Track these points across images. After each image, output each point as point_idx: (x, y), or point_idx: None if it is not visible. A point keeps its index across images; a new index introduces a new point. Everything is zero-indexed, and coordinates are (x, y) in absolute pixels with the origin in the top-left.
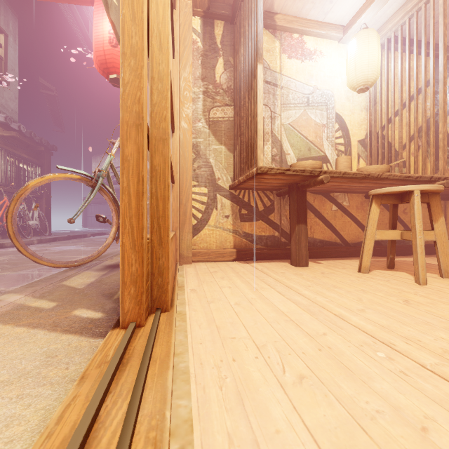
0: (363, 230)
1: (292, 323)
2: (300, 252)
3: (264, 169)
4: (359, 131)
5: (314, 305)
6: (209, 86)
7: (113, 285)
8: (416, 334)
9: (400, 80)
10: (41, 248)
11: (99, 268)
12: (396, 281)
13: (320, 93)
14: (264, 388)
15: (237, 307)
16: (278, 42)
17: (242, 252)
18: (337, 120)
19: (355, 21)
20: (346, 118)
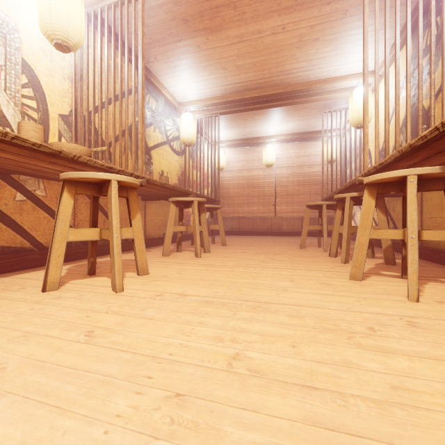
0: None
1: None
2: None
3: None
4: (61, 103)
5: None
6: None
7: None
8: (75, 441)
9: (106, 64)
10: None
11: None
12: (91, 295)
13: None
14: None
15: None
16: None
17: None
18: (25, 70)
19: None
20: (42, 76)
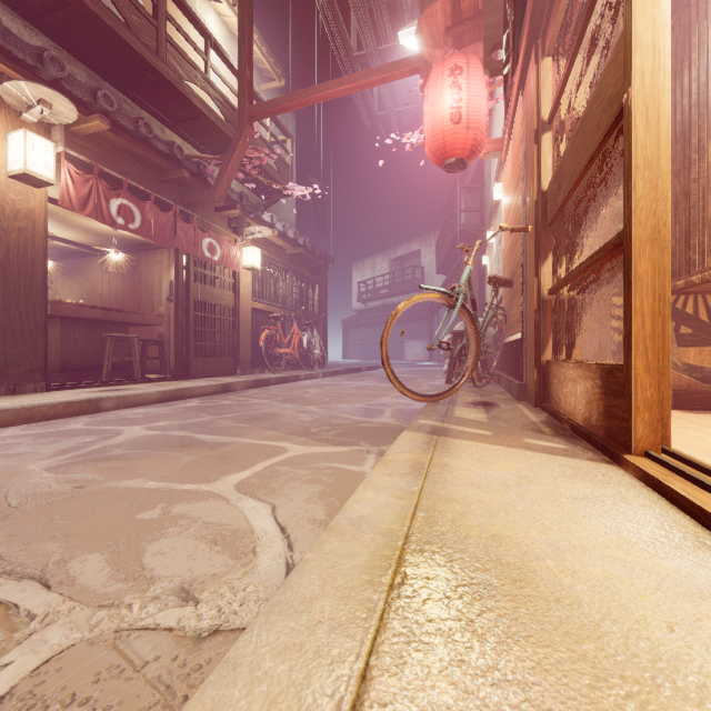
0: None
1: None
2: None
3: None
4: None
5: None
6: None
7: (521, 423)
8: None
9: None
10: (333, 382)
11: (465, 405)
12: None
13: None
14: None
15: None
16: None
17: (684, 396)
18: None
19: None
20: None
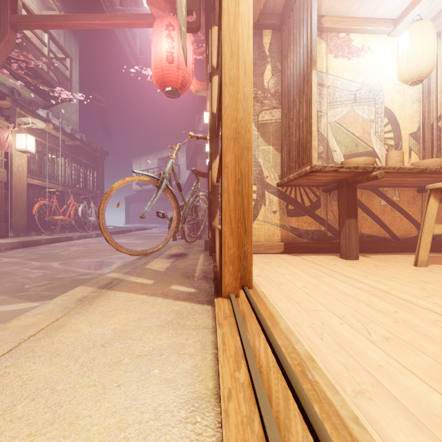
0: (415, 225)
1: (362, 302)
2: (350, 246)
3: (318, 167)
4: (411, 124)
5: (378, 291)
6: (258, 92)
7: (187, 270)
8: None
9: None
10: (101, 240)
11: (165, 256)
12: None
13: (367, 89)
14: (357, 342)
15: (305, 289)
16: (324, 43)
17: (289, 246)
18: (386, 114)
19: (407, 13)
20: (396, 111)
